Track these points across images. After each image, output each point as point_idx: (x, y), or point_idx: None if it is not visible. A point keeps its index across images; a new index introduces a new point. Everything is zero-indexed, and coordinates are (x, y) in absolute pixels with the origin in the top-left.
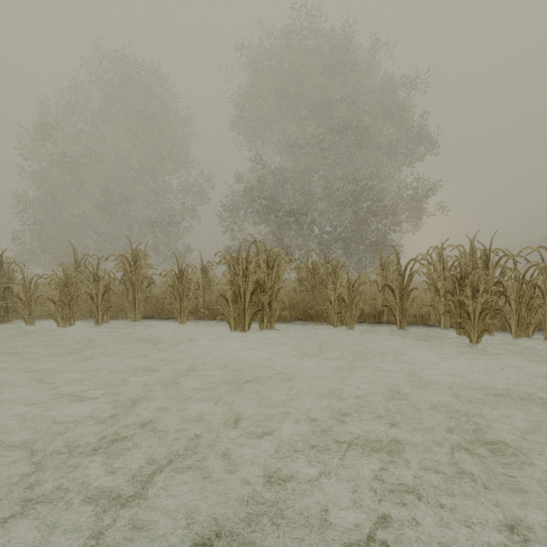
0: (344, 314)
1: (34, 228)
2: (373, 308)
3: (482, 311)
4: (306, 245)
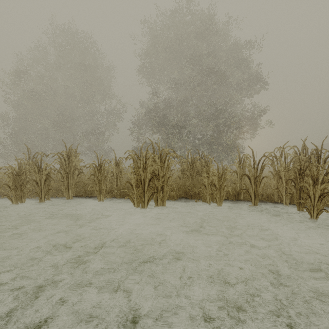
0: (214, 195)
1: (13, 136)
2: (234, 189)
3: (321, 195)
4: (184, 147)
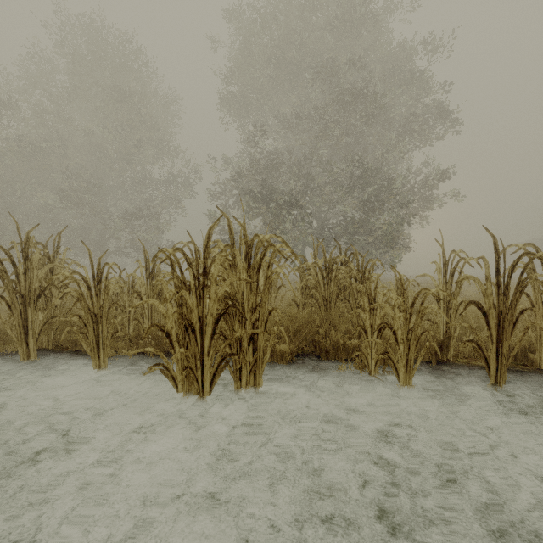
0: (392, 357)
1: None
2: (431, 336)
3: None
4: (303, 241)
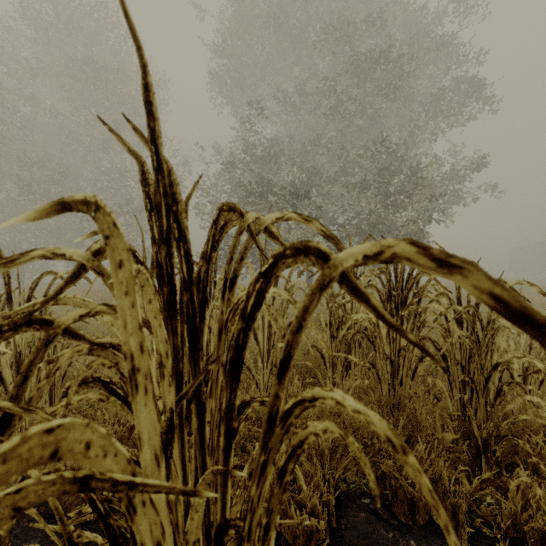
0: None
1: None
2: None
3: None
4: None
